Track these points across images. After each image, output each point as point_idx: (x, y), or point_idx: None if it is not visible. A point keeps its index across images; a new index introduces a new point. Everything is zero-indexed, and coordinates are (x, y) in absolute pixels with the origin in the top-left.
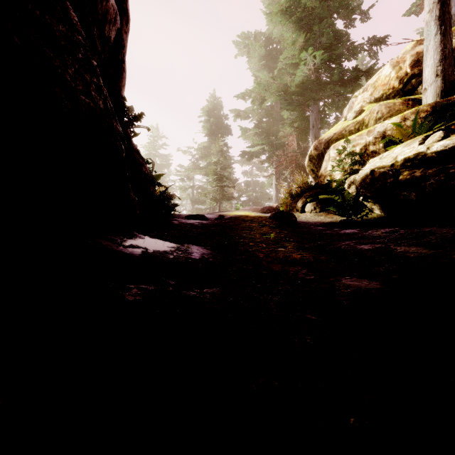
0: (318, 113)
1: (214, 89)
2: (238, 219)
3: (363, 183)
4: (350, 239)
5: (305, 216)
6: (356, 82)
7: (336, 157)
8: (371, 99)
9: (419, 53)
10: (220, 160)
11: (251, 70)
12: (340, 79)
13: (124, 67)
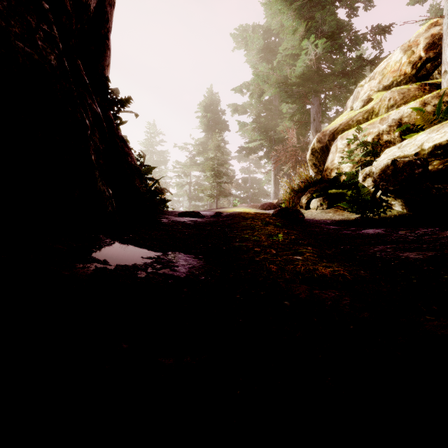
0: (319, 106)
1: (211, 85)
2: (237, 216)
3: (383, 175)
4: (383, 243)
5: (310, 213)
6: (360, 73)
7: (344, 148)
8: (379, 88)
9: (435, 35)
10: (217, 155)
11: (249, 63)
12: (342, 70)
13: (108, 44)
